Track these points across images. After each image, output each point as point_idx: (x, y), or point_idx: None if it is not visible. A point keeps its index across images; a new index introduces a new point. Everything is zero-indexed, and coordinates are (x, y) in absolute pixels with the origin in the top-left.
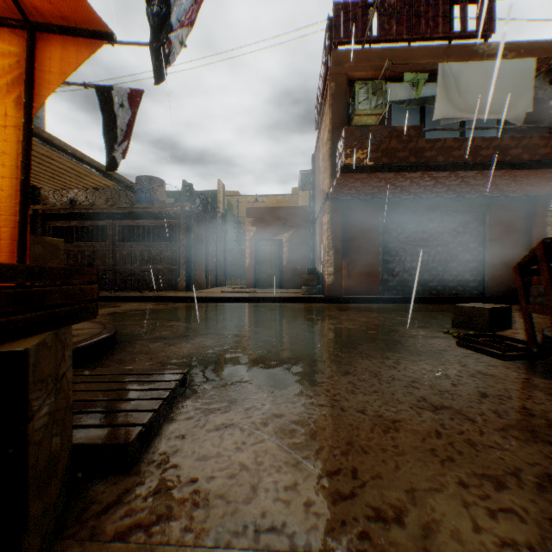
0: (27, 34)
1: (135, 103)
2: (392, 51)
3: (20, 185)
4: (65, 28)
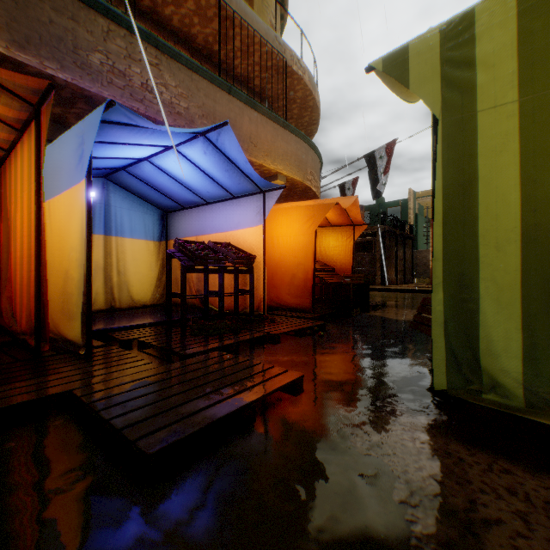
0: (352, 226)
1: (355, 184)
2: None
3: (351, 257)
4: (360, 224)
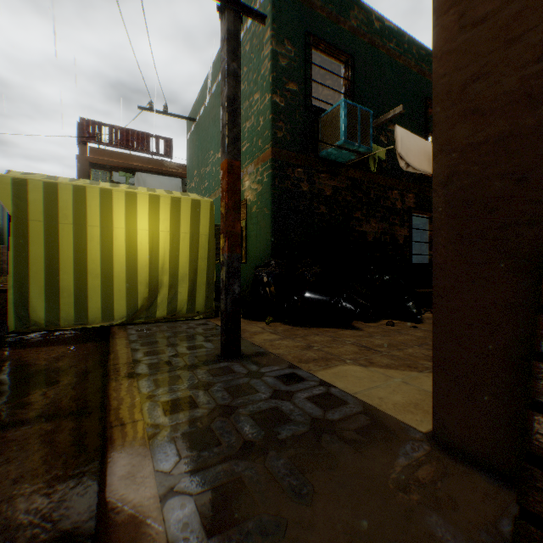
0: None
1: None
2: (118, 153)
3: None
4: None
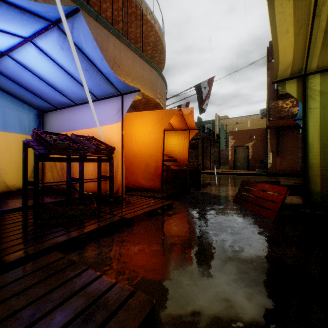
0: (188, 130)
1: (187, 106)
2: None
3: (187, 151)
4: (193, 129)
